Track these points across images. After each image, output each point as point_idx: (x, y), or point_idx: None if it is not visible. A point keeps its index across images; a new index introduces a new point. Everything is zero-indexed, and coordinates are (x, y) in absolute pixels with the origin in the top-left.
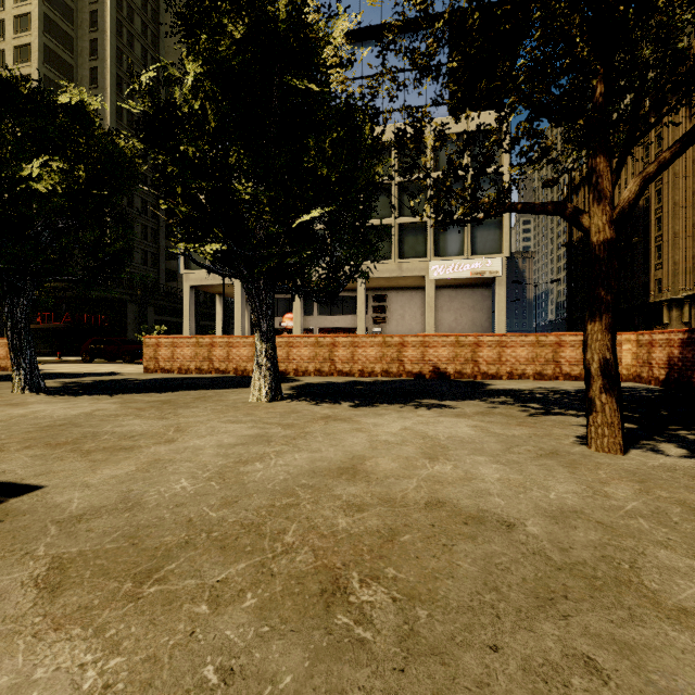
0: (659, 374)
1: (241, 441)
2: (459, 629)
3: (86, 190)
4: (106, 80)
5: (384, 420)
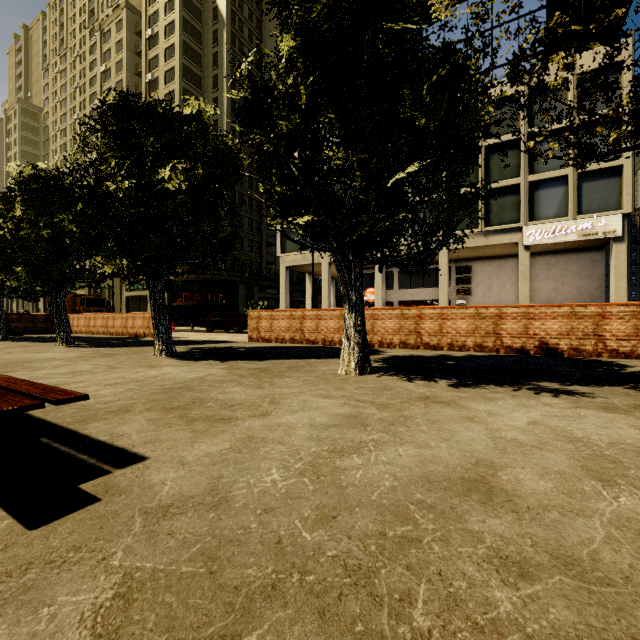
0: None
1: (334, 421)
2: None
3: (203, 185)
4: (224, 106)
5: (500, 408)
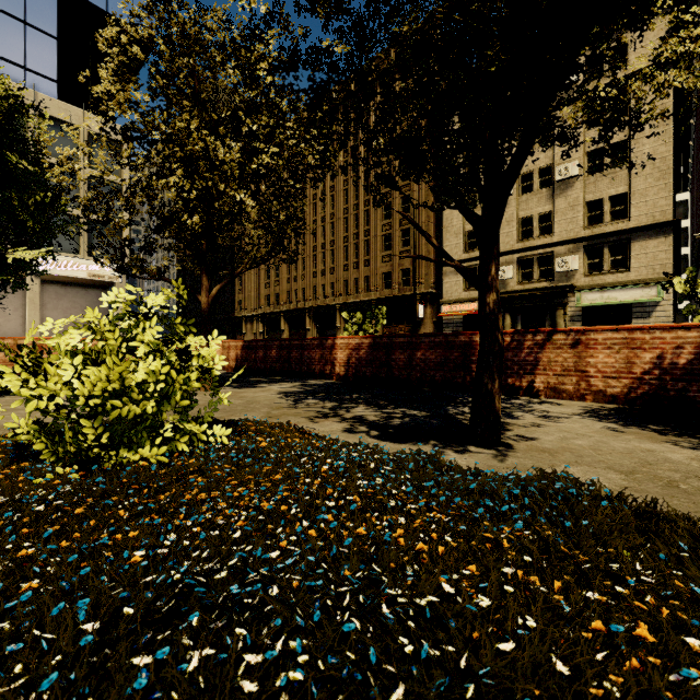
0: (233, 364)
1: None
2: None
3: None
4: None
5: None
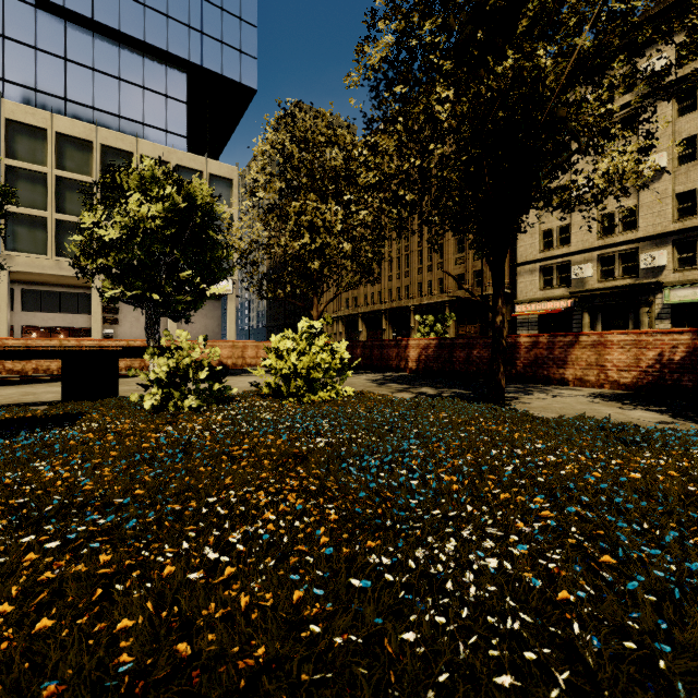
0: None
1: None
2: None
3: None
4: None
5: (244, 379)
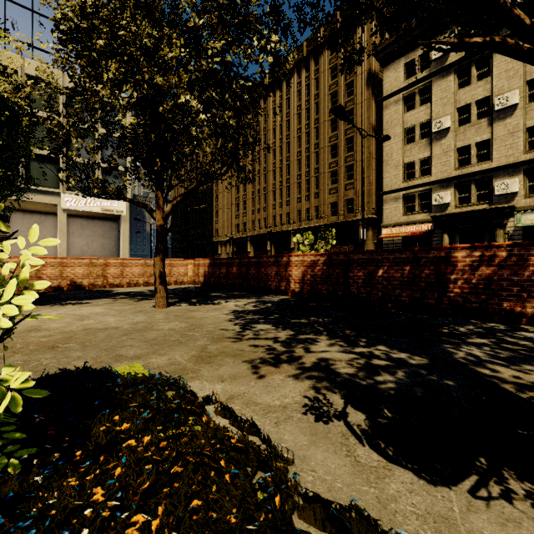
0: (202, 279)
1: None
2: (100, 342)
3: None
4: None
5: (42, 313)
